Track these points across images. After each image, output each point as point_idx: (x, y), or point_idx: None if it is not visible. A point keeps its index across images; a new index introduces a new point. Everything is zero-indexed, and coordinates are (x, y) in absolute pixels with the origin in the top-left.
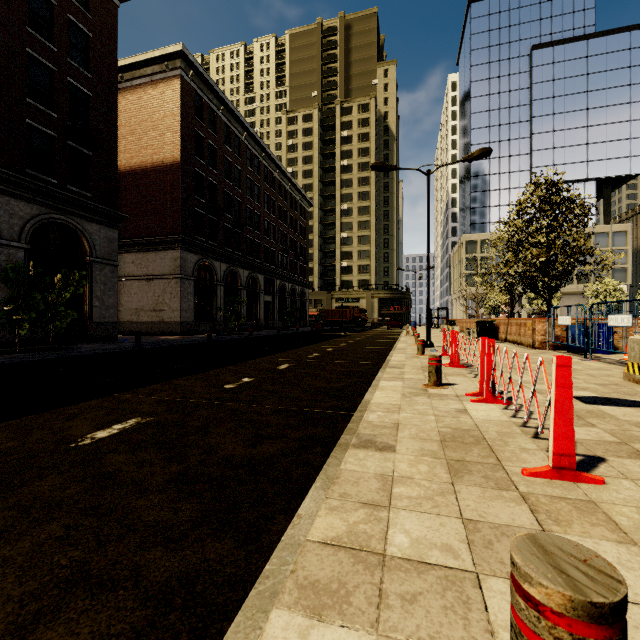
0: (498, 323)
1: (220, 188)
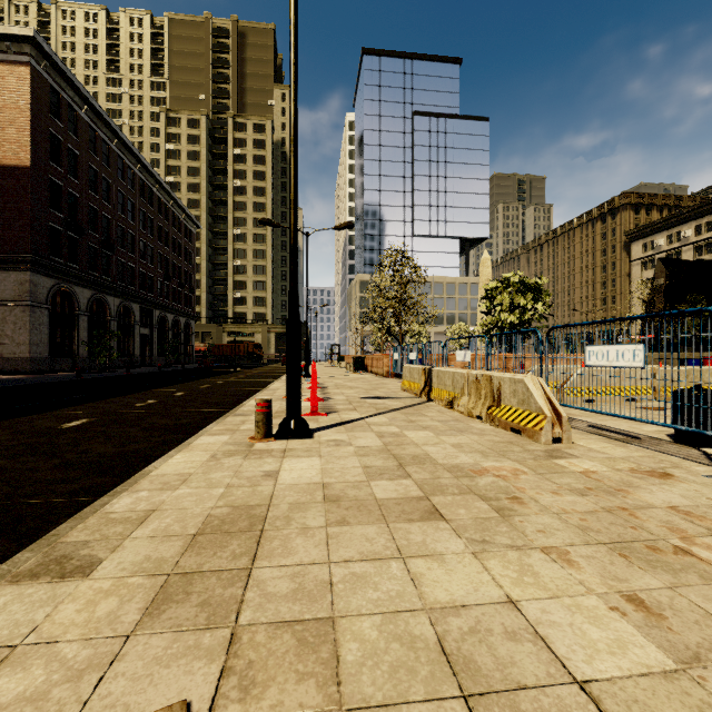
0: (368, 358)
1: (83, 201)
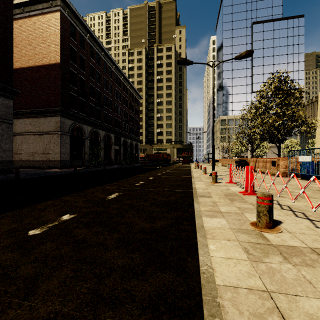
0: (248, 161)
1: (87, 82)
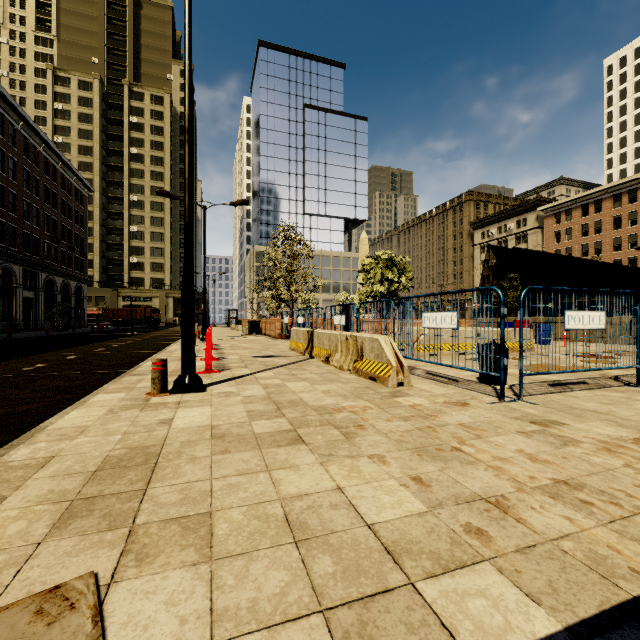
0: (262, 322)
1: None
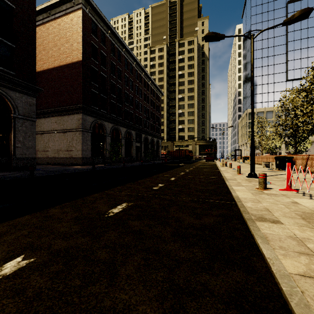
0: (294, 158)
1: (108, 79)
